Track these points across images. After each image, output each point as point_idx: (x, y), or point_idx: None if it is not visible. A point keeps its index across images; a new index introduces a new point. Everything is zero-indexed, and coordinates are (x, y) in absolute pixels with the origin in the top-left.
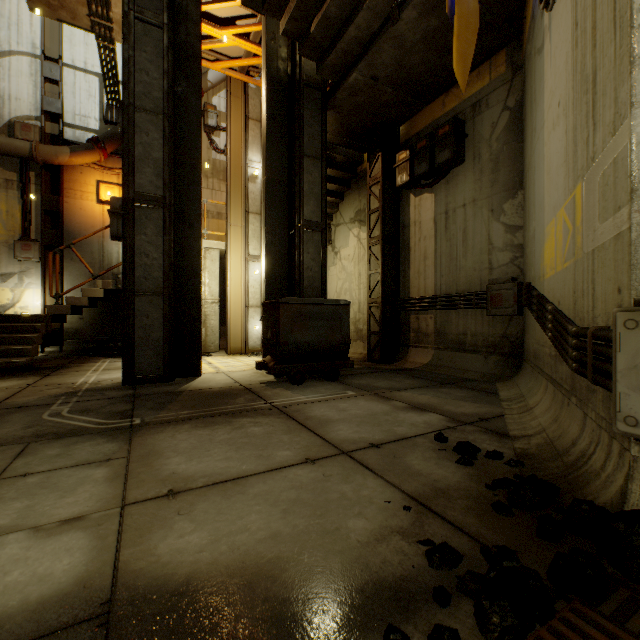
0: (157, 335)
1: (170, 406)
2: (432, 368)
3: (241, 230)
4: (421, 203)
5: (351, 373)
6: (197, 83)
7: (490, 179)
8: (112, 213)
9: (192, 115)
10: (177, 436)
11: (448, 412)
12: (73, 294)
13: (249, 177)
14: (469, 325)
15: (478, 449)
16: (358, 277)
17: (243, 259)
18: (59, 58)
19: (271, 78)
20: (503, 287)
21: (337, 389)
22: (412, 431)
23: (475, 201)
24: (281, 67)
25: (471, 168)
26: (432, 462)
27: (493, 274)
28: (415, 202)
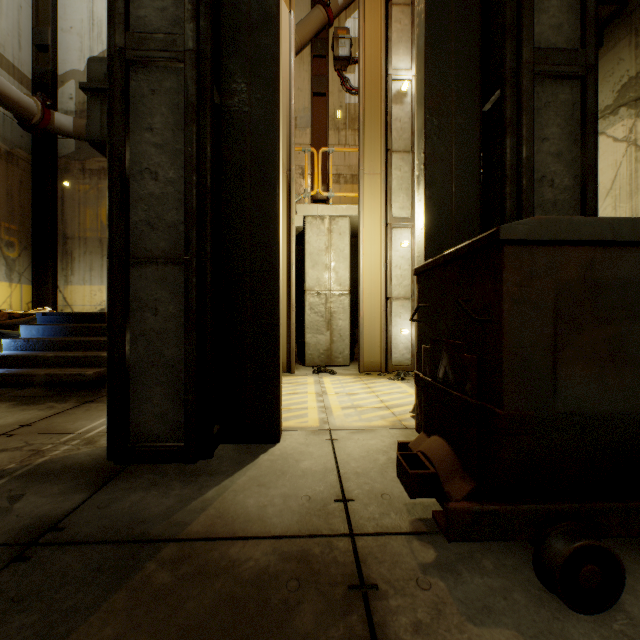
0: (174, 353)
1: None
2: None
3: (380, 180)
4: None
5: None
6: None
7: None
8: (91, 93)
9: None
10: None
11: None
12: None
13: (392, 96)
14: None
15: None
16: None
17: (383, 224)
18: None
19: None
20: None
21: None
22: None
23: None
24: None
25: None
26: None
27: None
28: None
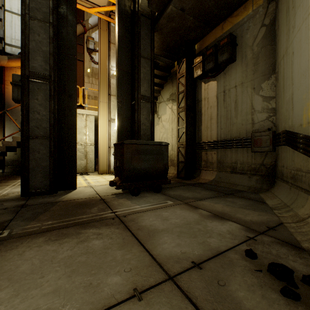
0: (45, 164)
1: (41, 216)
2: (216, 183)
3: (106, 104)
4: (208, 87)
5: (168, 186)
6: (74, 8)
7: (252, 69)
8: (14, 84)
9: (70, 27)
10: (25, 253)
11: (241, 220)
12: (11, 140)
13: (111, 75)
14: (239, 157)
15: (292, 271)
16: (171, 131)
17: (107, 121)
18: (2, 6)
19: (121, 10)
20: (262, 134)
21: (161, 199)
22: (223, 243)
23: (243, 83)
24: (127, 4)
25: (240, 64)
26: (258, 294)
27: (254, 127)
28: (205, 87)
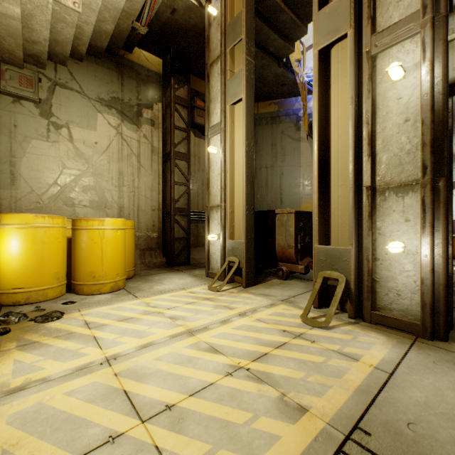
0: None
1: None
2: None
3: None
4: (200, 144)
5: None
6: None
7: None
8: None
9: None
10: None
11: None
12: None
13: None
14: None
15: None
16: (119, 177)
17: None
18: None
19: None
20: None
21: None
22: None
23: None
24: None
25: None
26: None
27: None
28: (195, 140)
